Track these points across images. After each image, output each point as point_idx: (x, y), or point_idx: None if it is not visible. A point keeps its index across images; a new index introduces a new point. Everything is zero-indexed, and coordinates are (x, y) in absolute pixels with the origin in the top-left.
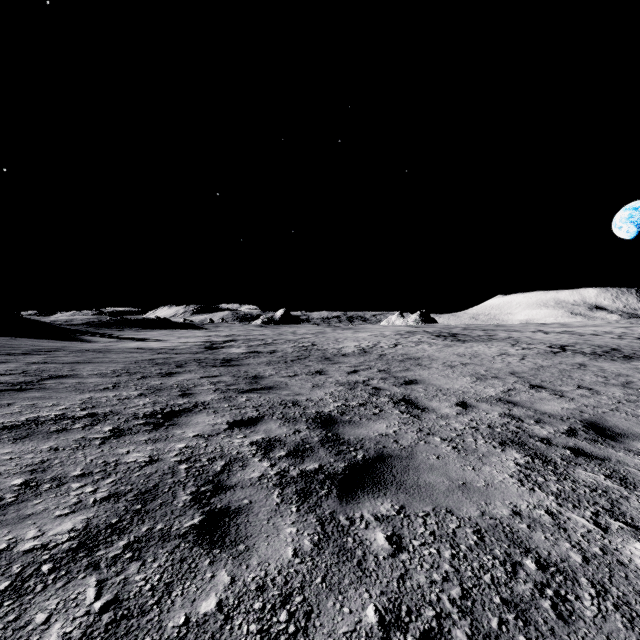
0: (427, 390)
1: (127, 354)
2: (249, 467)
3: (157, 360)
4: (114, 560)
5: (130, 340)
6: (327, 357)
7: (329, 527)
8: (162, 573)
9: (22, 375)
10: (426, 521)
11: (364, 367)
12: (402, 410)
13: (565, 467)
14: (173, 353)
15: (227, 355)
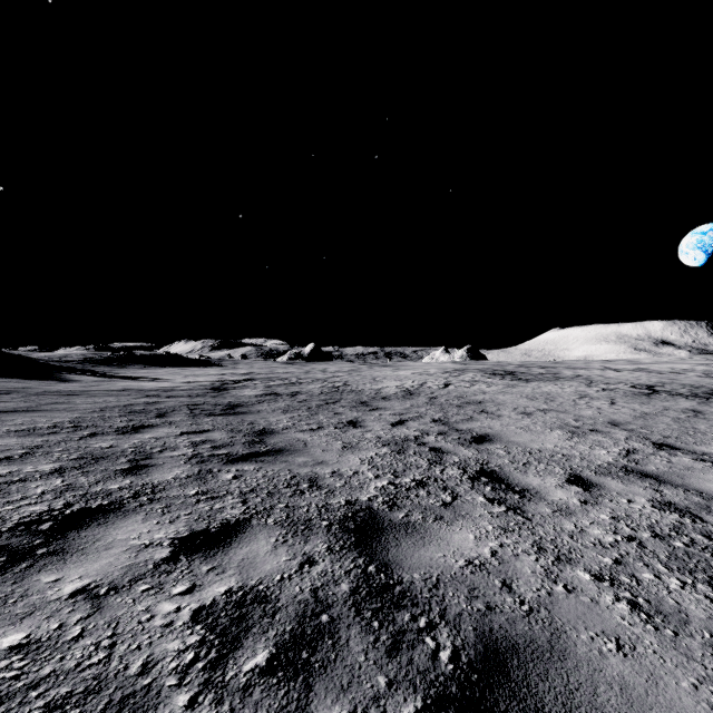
0: (511, 453)
1: (100, 398)
2: None
3: (135, 406)
4: None
5: (123, 379)
6: (363, 401)
7: None
8: None
9: None
10: None
11: (412, 415)
12: (488, 495)
13: None
14: (165, 396)
15: (235, 398)
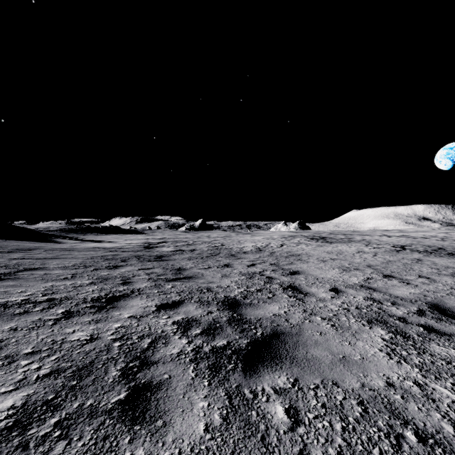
0: (307, 279)
1: (86, 252)
2: (170, 344)
3: (107, 256)
4: (43, 439)
5: (90, 242)
6: (232, 254)
7: (236, 401)
8: (85, 453)
9: (3, 268)
10: (317, 393)
11: (259, 261)
12: (290, 295)
13: (422, 342)
14: (120, 251)
15: (159, 252)
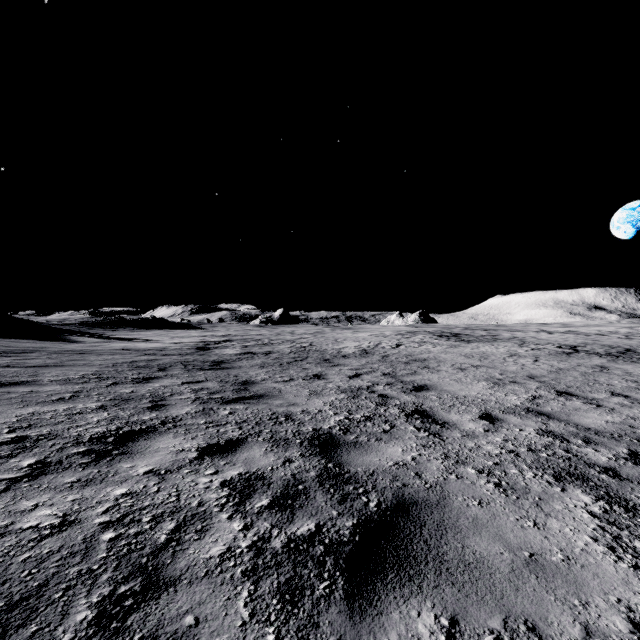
0: (441, 398)
1: (108, 356)
2: (210, 533)
3: (139, 362)
4: None
5: (119, 340)
6: (326, 359)
7: None
8: None
9: None
10: None
11: (367, 370)
12: (417, 426)
13: None
14: (160, 354)
15: (219, 356)
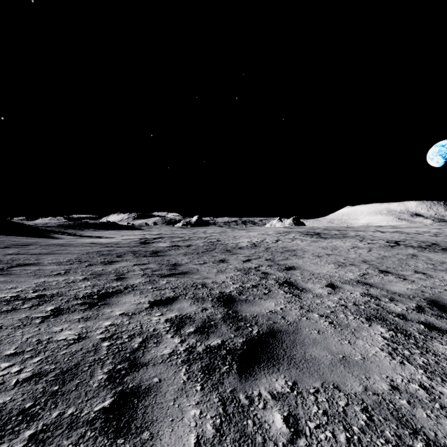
0: (303, 274)
1: (82, 247)
2: (162, 343)
3: (103, 252)
4: None
5: (87, 237)
6: (228, 249)
7: (230, 408)
8: None
9: None
10: (317, 398)
11: (255, 257)
12: (286, 290)
13: (424, 341)
14: (116, 247)
15: (155, 248)
